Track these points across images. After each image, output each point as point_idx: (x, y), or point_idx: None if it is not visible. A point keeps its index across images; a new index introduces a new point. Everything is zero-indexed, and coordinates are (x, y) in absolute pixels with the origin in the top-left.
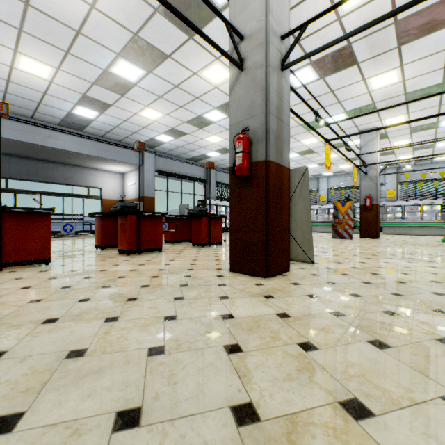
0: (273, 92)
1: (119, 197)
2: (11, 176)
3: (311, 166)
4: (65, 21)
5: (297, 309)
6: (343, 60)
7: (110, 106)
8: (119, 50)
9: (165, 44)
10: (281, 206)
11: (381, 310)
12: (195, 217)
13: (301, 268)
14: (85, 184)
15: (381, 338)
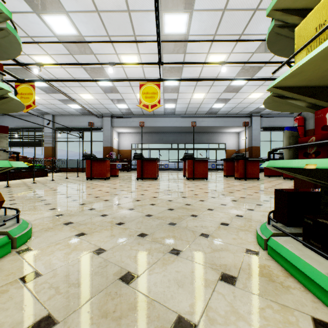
0: None
1: (235, 148)
2: (186, 142)
3: None
4: (211, 76)
5: None
6: None
7: (230, 99)
8: (234, 75)
9: None
10: None
11: None
12: None
13: None
14: (217, 142)
15: None
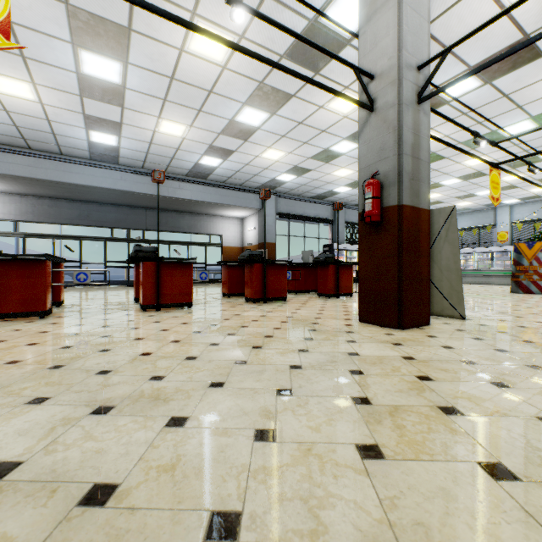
0: (407, 130)
1: (238, 244)
2: (147, 227)
3: (482, 193)
4: (200, 85)
5: (424, 355)
6: (519, 56)
7: (233, 152)
8: (245, 99)
9: (289, 85)
10: (417, 252)
11: (525, 364)
12: (321, 265)
13: (445, 323)
14: (207, 232)
15: (506, 382)
